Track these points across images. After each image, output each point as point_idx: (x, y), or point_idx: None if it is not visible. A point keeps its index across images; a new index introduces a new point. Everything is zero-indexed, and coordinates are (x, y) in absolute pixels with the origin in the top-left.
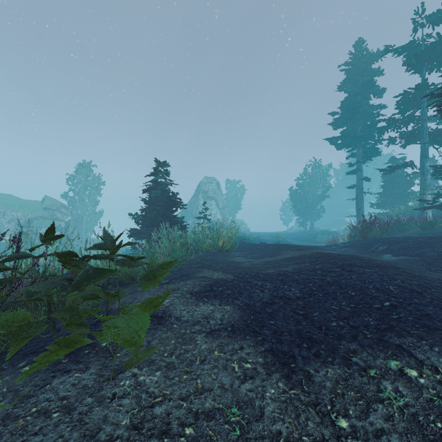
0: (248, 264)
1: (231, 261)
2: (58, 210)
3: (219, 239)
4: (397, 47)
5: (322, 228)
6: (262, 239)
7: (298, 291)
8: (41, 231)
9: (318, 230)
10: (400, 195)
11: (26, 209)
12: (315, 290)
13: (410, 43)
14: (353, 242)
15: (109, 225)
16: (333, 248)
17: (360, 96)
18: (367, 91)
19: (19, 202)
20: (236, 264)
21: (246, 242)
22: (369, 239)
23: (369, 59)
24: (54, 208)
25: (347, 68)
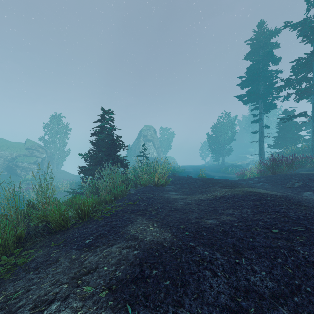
0: (182, 202)
1: (166, 198)
2: (36, 150)
3: (155, 176)
4: (294, 23)
5: (230, 163)
6: (187, 171)
7: (266, 274)
8: (23, 165)
9: (227, 164)
10: (291, 138)
11: (12, 149)
12: (292, 274)
13: (304, 20)
14: (266, 177)
15: (48, 167)
16: (251, 183)
17: (261, 63)
18: (267, 60)
19: (7, 144)
20: (170, 203)
21: (176, 175)
22: (281, 175)
23: (269, 35)
24: (33, 148)
25: (252, 42)
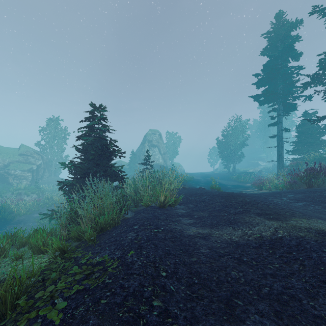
0: (207, 250)
1: (177, 236)
2: (31, 156)
3: (161, 193)
4: (324, 7)
5: (241, 170)
6: (195, 179)
7: None
8: (16, 173)
9: (238, 171)
10: (313, 144)
11: (5, 155)
12: None
13: None
14: (306, 194)
15: None
16: (287, 201)
17: (280, 59)
18: (286, 55)
19: (0, 149)
20: (187, 251)
21: (186, 187)
22: None
23: (289, 27)
24: (28, 154)
25: (270, 36)
